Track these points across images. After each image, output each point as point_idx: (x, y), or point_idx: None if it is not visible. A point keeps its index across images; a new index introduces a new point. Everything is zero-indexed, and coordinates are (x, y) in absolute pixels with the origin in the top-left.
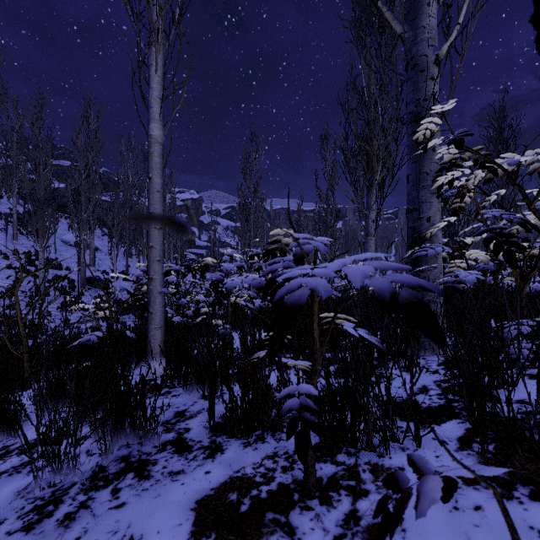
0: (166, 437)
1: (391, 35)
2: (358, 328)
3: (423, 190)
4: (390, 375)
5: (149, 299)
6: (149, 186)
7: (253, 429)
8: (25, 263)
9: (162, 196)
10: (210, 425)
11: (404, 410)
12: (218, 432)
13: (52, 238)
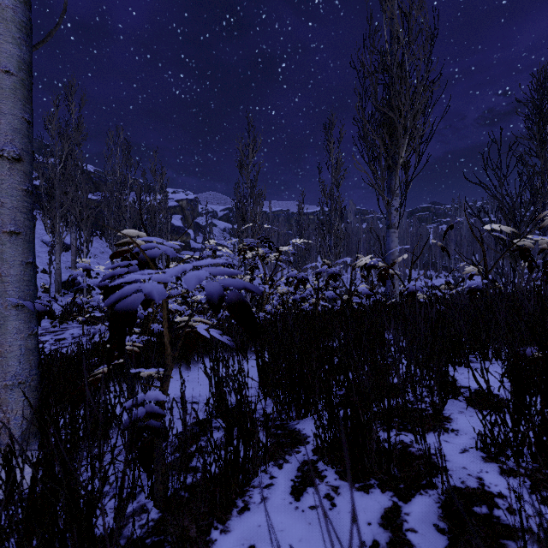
0: None
1: None
2: None
3: None
4: None
5: None
6: None
7: None
8: None
9: (21, 87)
10: None
11: None
12: None
13: None
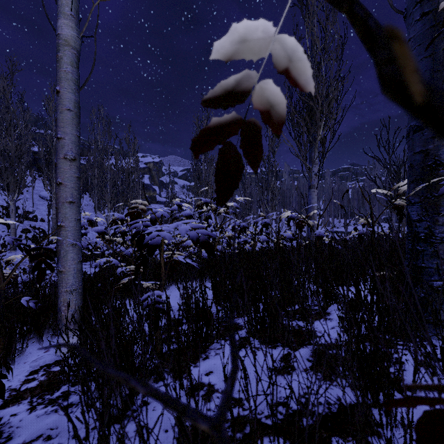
0: None
1: None
2: None
3: None
4: None
5: (58, 253)
6: (57, 102)
7: None
8: (2, 215)
9: (75, 117)
10: None
11: None
12: None
13: (31, 194)
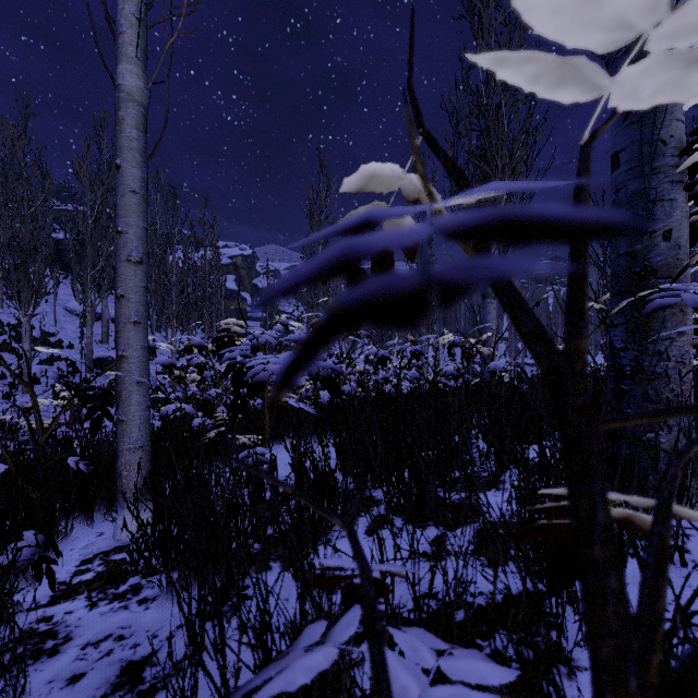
0: None
1: None
2: None
3: (656, 176)
4: None
5: (118, 394)
6: (117, 181)
7: None
8: (9, 339)
9: (142, 202)
10: None
11: None
12: None
13: (53, 305)
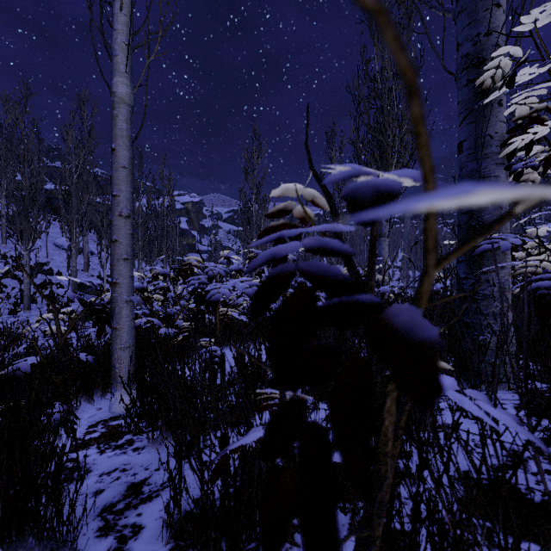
0: (97, 548)
1: (407, 15)
2: (469, 392)
3: (486, 159)
4: (512, 475)
5: (113, 310)
6: (112, 160)
7: (241, 548)
8: (12, 268)
9: (130, 174)
10: (171, 529)
11: (547, 550)
12: (184, 538)
13: (44, 241)
